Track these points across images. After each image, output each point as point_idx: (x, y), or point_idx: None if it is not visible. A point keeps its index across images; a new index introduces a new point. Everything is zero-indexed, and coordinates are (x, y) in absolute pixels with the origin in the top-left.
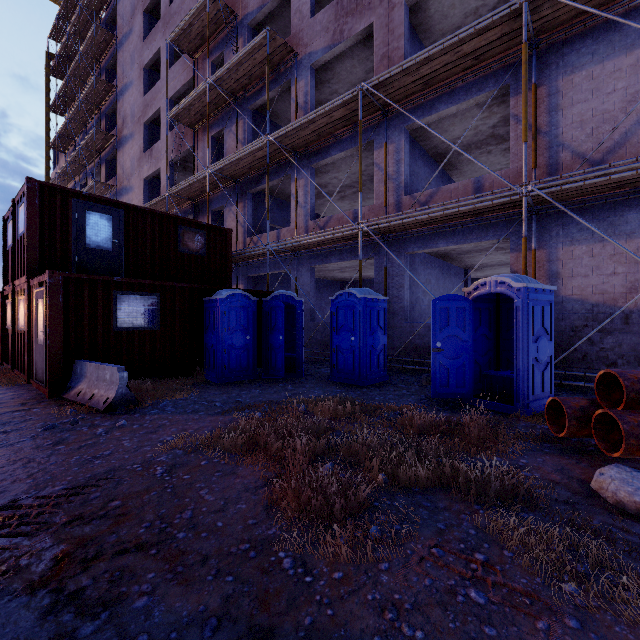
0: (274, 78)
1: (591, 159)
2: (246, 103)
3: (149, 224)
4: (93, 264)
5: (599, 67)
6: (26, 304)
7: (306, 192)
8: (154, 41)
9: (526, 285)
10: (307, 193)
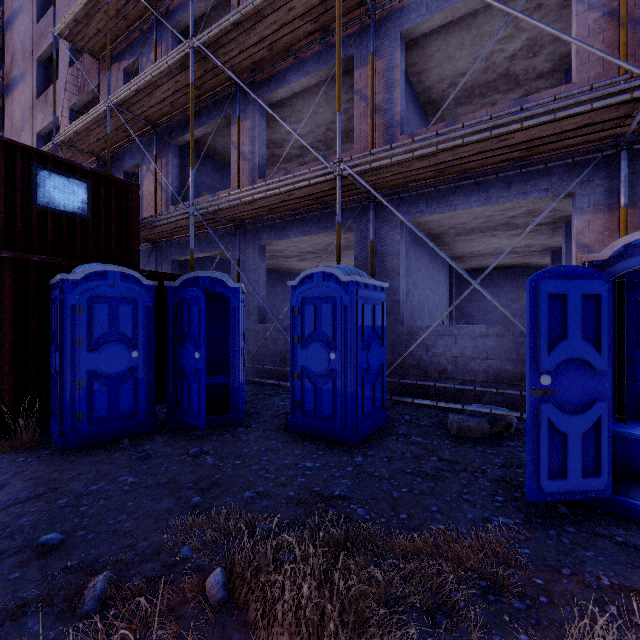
0: None
1: None
2: (169, 19)
3: None
4: None
5: None
6: None
7: (253, 138)
8: None
9: None
10: (254, 139)
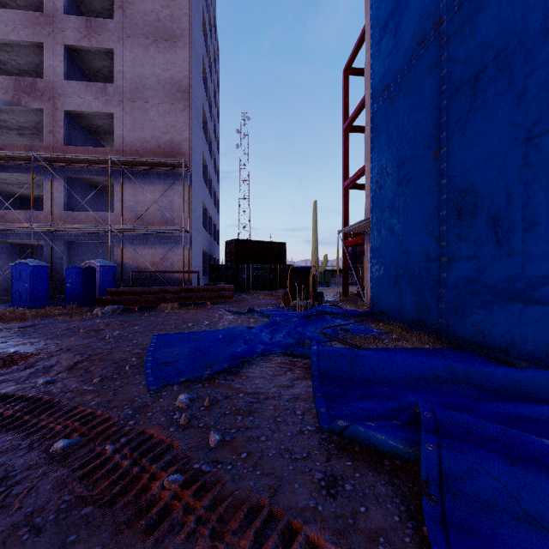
0: None
1: (141, 218)
2: None
3: None
4: None
5: (144, 186)
6: None
7: None
8: None
9: (100, 264)
10: None
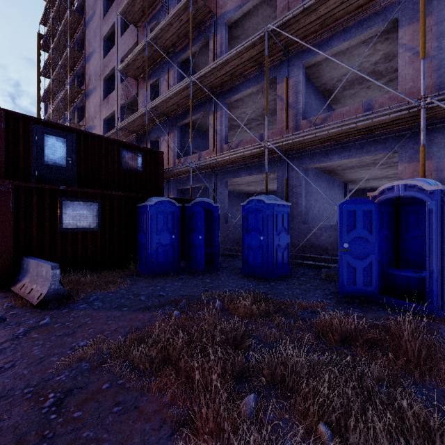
0: (196, 35)
1: None
2: (175, 57)
3: (97, 146)
4: (50, 177)
5: None
6: None
7: (221, 122)
8: (110, 18)
9: (441, 187)
10: (222, 123)
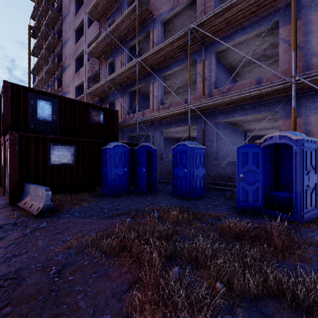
0: (141, 29)
1: None
2: (126, 44)
3: (73, 107)
4: (41, 129)
5: None
6: (3, 151)
7: (158, 90)
8: (80, 16)
9: (302, 137)
10: (159, 90)
